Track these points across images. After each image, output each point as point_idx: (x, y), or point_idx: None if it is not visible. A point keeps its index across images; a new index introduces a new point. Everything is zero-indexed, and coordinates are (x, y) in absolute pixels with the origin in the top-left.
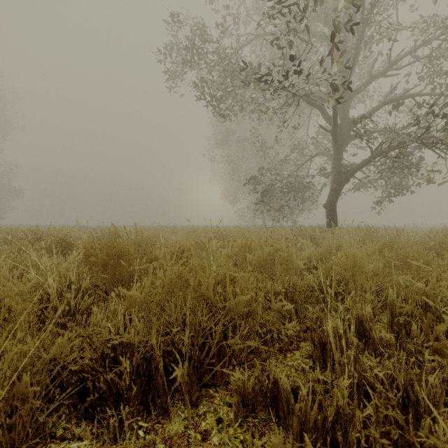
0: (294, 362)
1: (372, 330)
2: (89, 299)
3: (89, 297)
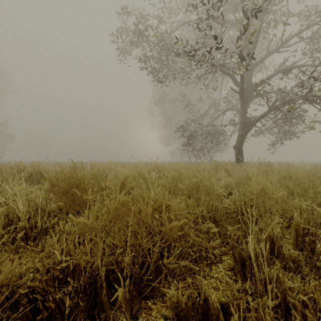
0: (218, 274)
1: (282, 247)
2: (54, 220)
3: (54, 217)
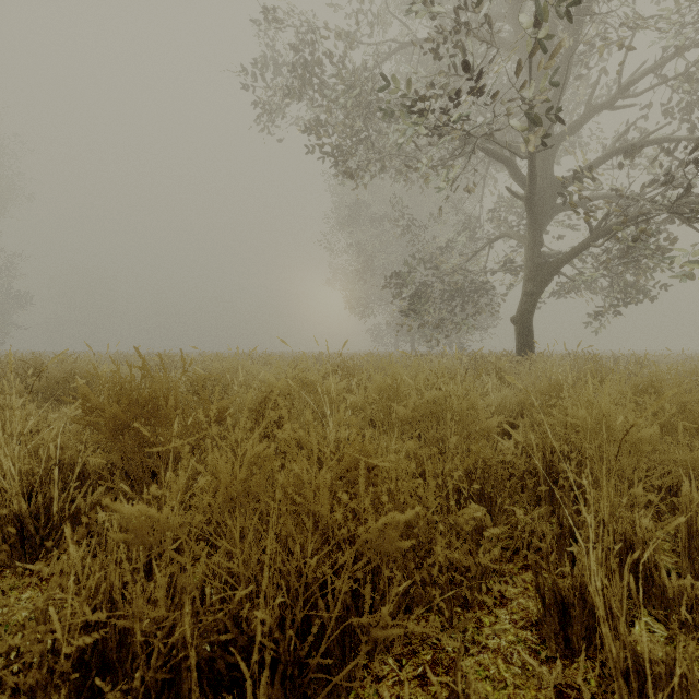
0: (500, 639)
1: (661, 568)
2: (96, 493)
3: (97, 486)
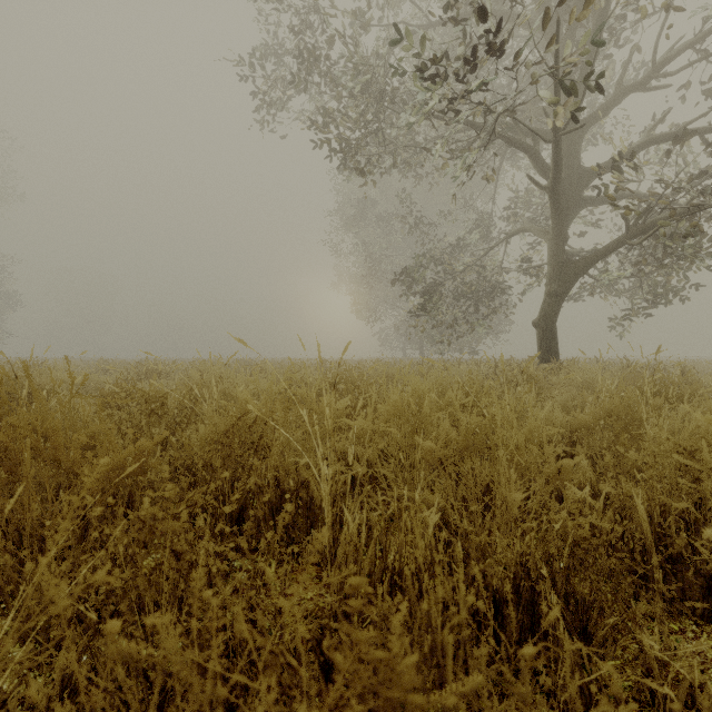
0: None
1: None
2: None
3: None
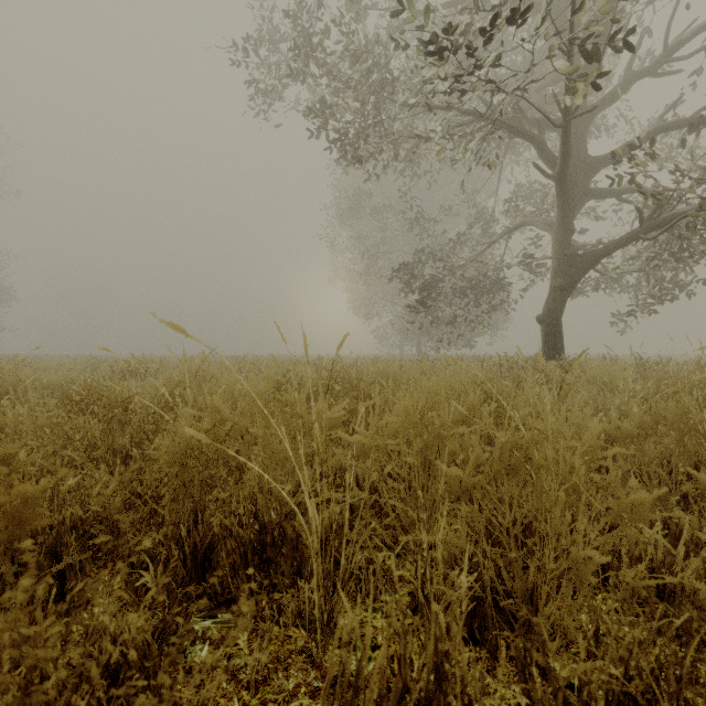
0: None
1: None
2: None
3: None
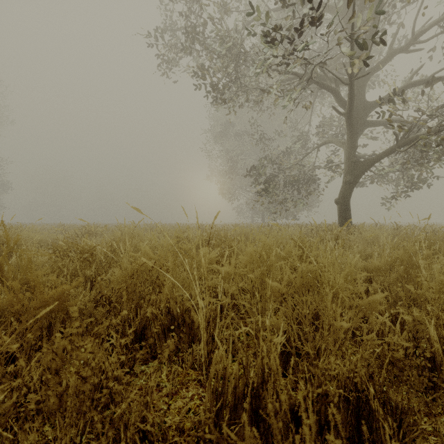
0: None
1: None
2: None
3: None
